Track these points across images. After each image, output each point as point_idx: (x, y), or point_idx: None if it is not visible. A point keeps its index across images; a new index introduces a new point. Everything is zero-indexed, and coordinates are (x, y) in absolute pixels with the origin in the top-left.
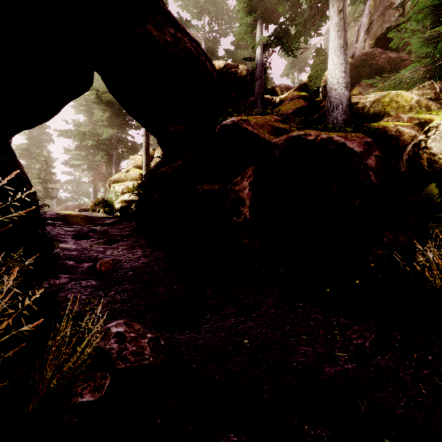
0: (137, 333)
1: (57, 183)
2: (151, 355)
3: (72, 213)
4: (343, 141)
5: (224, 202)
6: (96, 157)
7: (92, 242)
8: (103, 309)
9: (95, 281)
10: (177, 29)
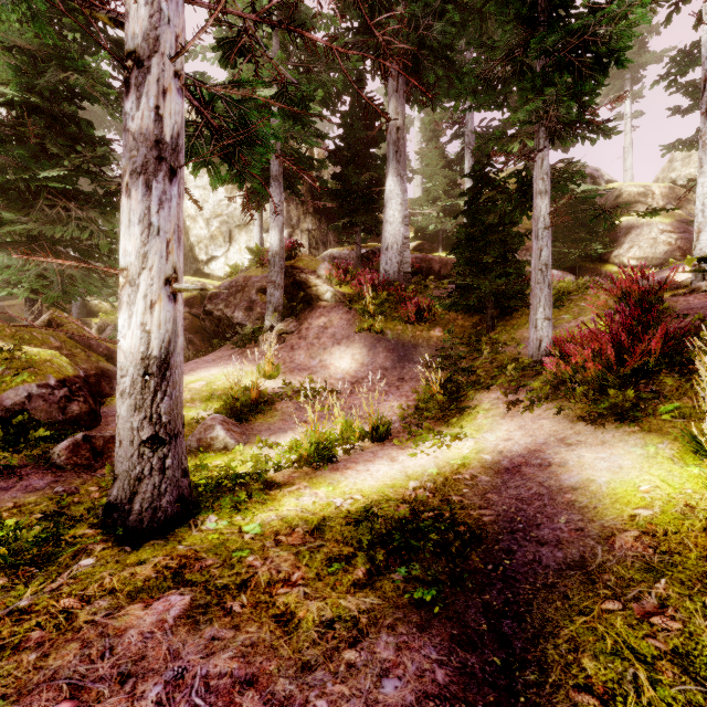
0: None
1: None
2: None
3: None
4: None
5: None
6: None
7: None
8: None
9: None
10: None
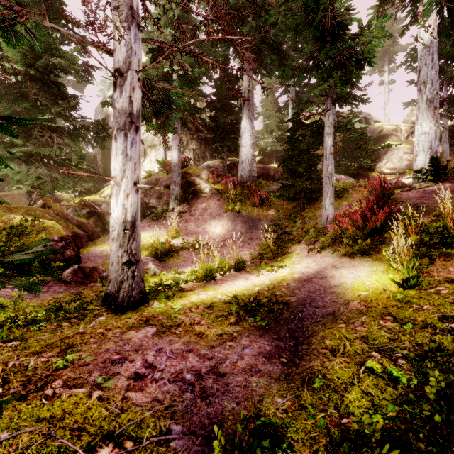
0: None
1: None
2: None
3: None
4: None
5: None
6: None
7: None
8: None
9: None
10: None
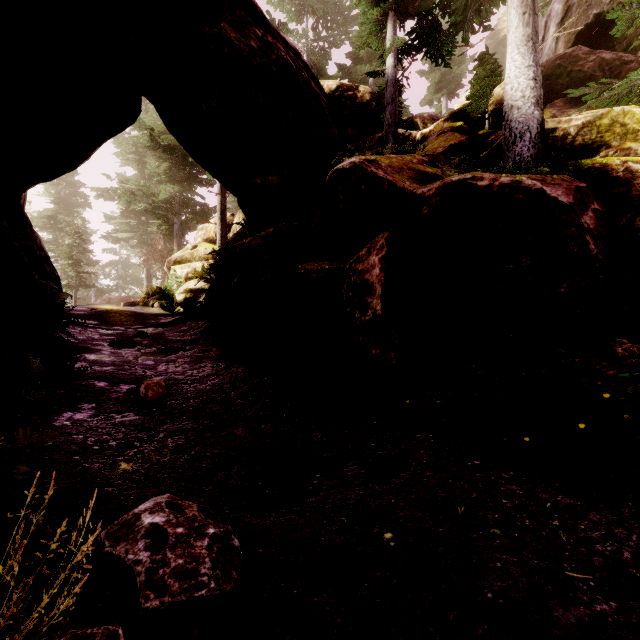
0: (190, 525)
1: (96, 265)
2: (213, 575)
3: (114, 308)
4: (540, 187)
5: (339, 289)
6: (150, 228)
7: (138, 351)
8: (142, 466)
9: (136, 414)
10: (266, 30)
